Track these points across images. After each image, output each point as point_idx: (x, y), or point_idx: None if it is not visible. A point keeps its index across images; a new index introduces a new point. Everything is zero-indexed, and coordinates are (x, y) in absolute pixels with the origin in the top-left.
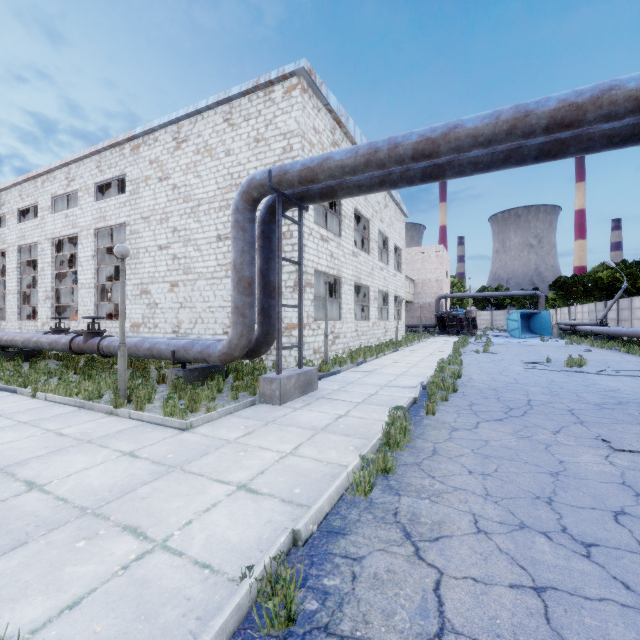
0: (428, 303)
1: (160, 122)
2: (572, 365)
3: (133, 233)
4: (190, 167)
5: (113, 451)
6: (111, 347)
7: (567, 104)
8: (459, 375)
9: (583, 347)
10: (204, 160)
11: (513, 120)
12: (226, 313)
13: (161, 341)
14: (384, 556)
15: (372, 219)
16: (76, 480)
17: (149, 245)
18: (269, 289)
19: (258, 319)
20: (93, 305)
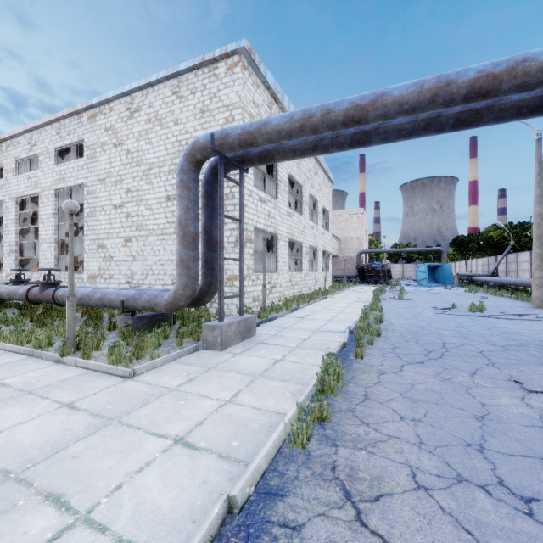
0: (351, 257)
1: (115, 93)
2: (474, 310)
3: (90, 193)
4: (142, 134)
5: (52, 402)
6: (65, 297)
7: (485, 74)
8: (381, 320)
9: (480, 294)
10: (155, 128)
11: (435, 89)
12: (175, 265)
13: (112, 291)
14: (325, 523)
15: (304, 184)
16: (6, 437)
17: (105, 204)
18: (212, 244)
19: (202, 271)
20: (53, 258)
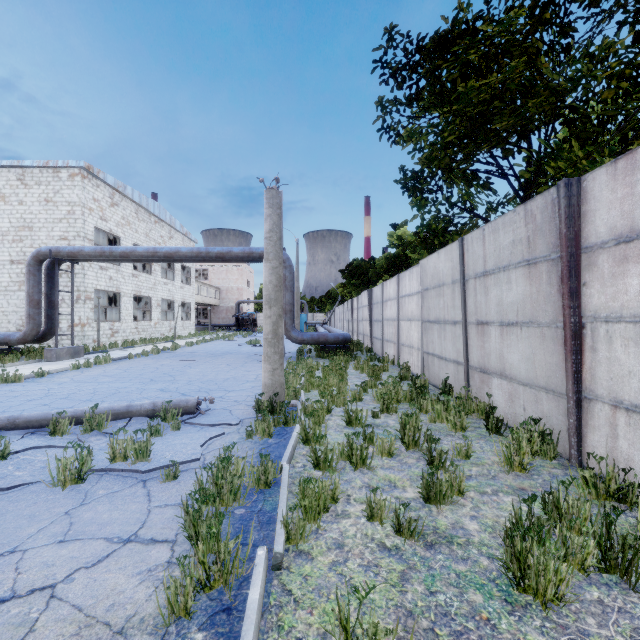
0: (231, 307)
1: None
2: (251, 344)
3: None
4: None
5: None
6: None
7: (168, 252)
8: (176, 349)
9: None
10: None
11: (153, 253)
12: (19, 316)
13: None
14: (72, 373)
15: None
16: None
17: None
18: (52, 305)
19: (45, 321)
20: None
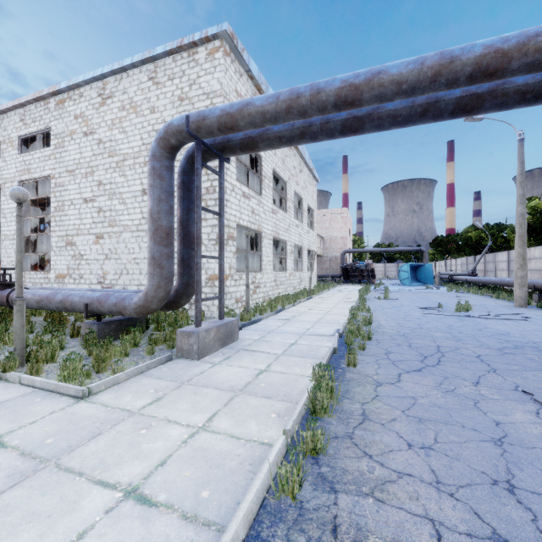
0: (335, 257)
1: (85, 77)
2: (461, 310)
3: (58, 186)
4: (115, 123)
5: None
6: None
7: (493, 50)
8: (370, 322)
9: (461, 293)
10: (129, 116)
11: (438, 66)
12: None
13: (75, 293)
14: None
15: (289, 181)
16: None
17: (74, 198)
18: (189, 240)
19: (178, 270)
20: None
